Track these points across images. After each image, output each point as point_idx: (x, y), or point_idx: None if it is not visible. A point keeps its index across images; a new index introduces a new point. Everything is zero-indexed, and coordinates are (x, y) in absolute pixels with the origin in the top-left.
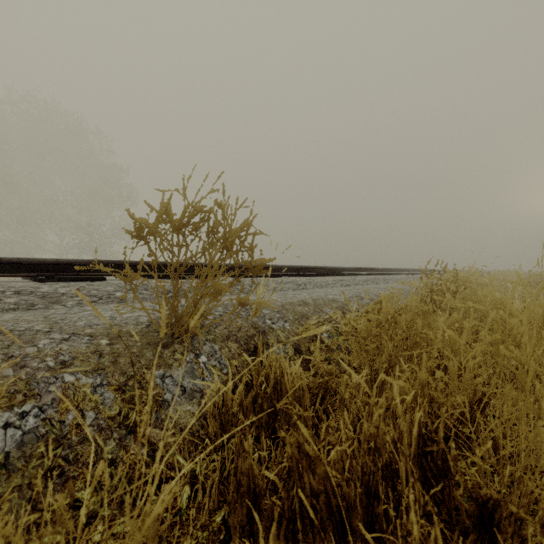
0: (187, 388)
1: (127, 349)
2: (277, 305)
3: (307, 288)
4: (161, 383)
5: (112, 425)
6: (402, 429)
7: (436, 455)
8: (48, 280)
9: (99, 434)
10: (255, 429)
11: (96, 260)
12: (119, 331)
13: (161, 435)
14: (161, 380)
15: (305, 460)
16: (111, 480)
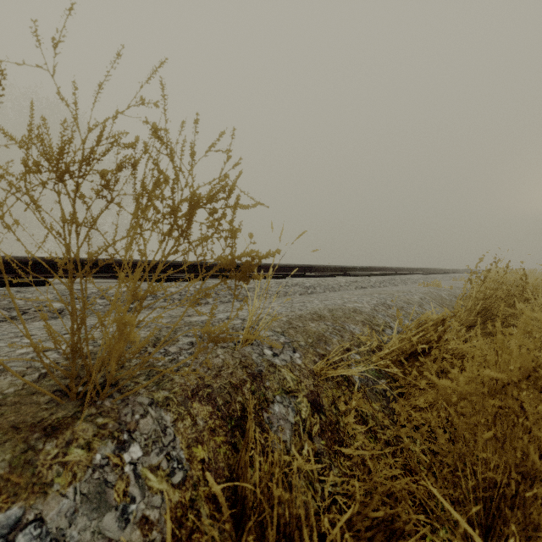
0: None
1: None
2: (281, 321)
3: (317, 292)
4: None
5: None
6: None
7: None
8: None
9: None
10: None
11: None
12: None
13: None
14: (5, 540)
15: None
16: None
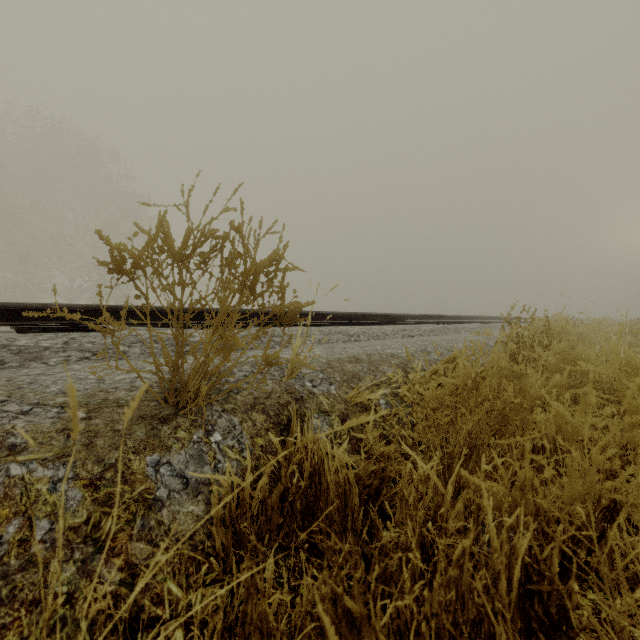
0: (191, 480)
1: (109, 426)
2: (321, 362)
3: (360, 340)
4: (154, 474)
5: (74, 539)
6: (499, 567)
7: (547, 598)
8: (29, 331)
9: (53, 555)
10: (284, 537)
11: (56, 303)
12: (103, 400)
13: (146, 552)
14: (155, 469)
15: (345, 623)
16: (63, 628)
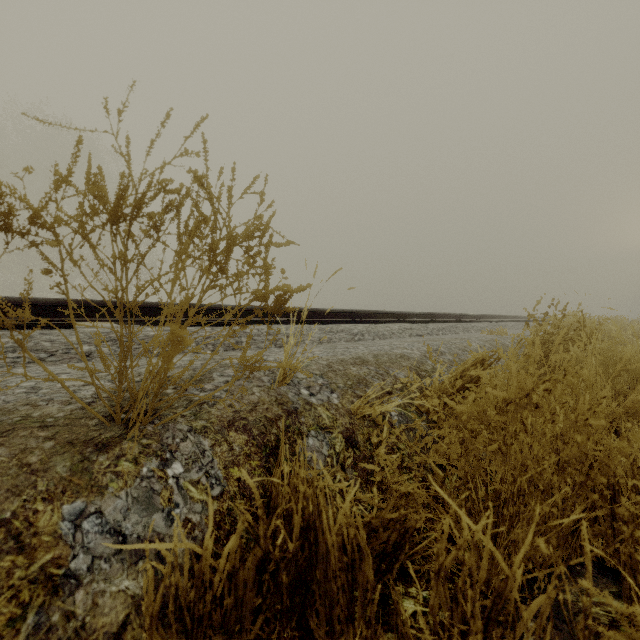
0: (130, 537)
1: (16, 458)
2: (321, 364)
3: (365, 339)
4: (72, 532)
5: None
6: None
7: None
8: None
9: None
10: (262, 625)
11: None
12: (23, 418)
13: None
14: (74, 524)
15: None
16: None
